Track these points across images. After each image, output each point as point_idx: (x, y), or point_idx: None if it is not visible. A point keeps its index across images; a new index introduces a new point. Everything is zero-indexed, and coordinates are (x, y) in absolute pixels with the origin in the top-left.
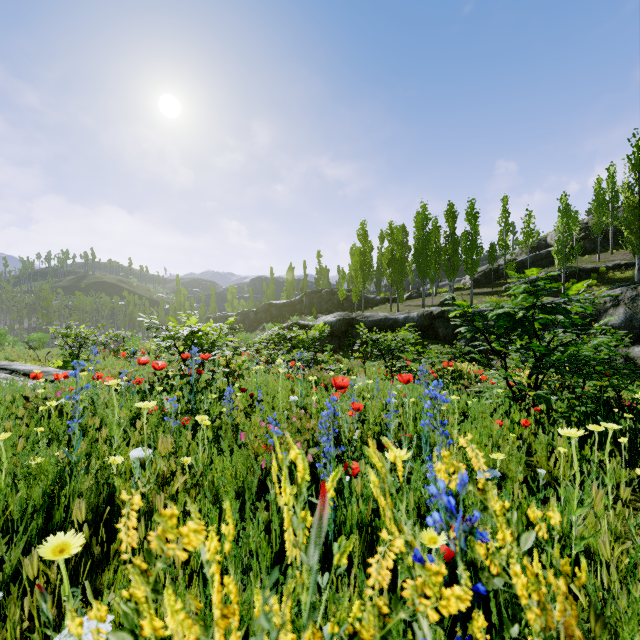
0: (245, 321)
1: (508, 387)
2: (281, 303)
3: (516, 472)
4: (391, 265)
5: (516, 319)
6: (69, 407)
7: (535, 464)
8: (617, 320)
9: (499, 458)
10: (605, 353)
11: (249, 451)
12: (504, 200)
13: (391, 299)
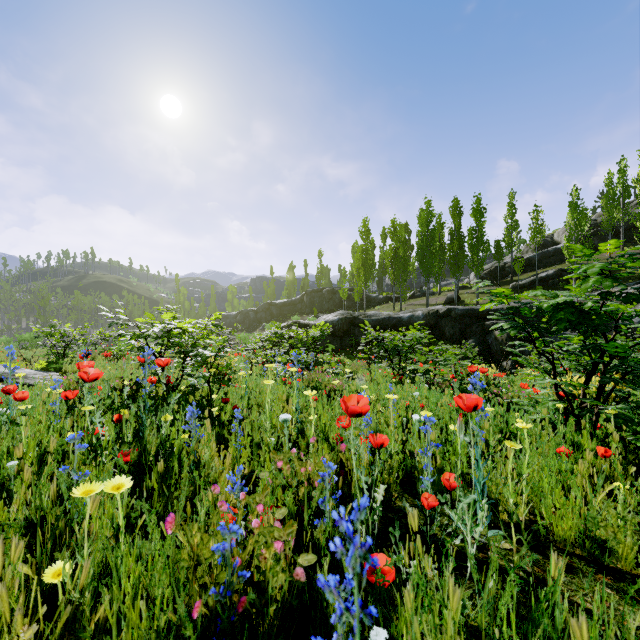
0: (245, 321)
1: (558, 398)
2: (281, 302)
3: None
4: (394, 263)
5: (582, 310)
6: None
7: None
8: (636, 319)
9: None
10: None
11: (183, 551)
12: (510, 196)
13: (394, 298)
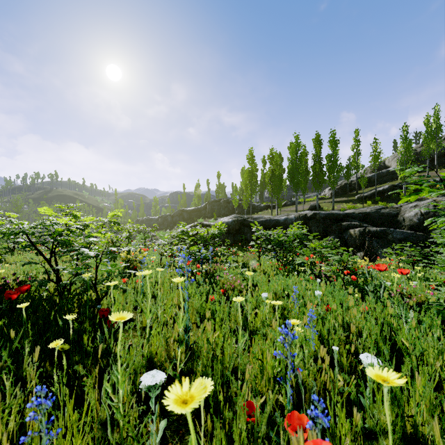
0: (164, 222)
1: None
2: (191, 209)
3: None
4: (272, 180)
5: None
6: None
7: None
8: None
9: None
10: None
11: None
12: (356, 132)
13: (272, 206)
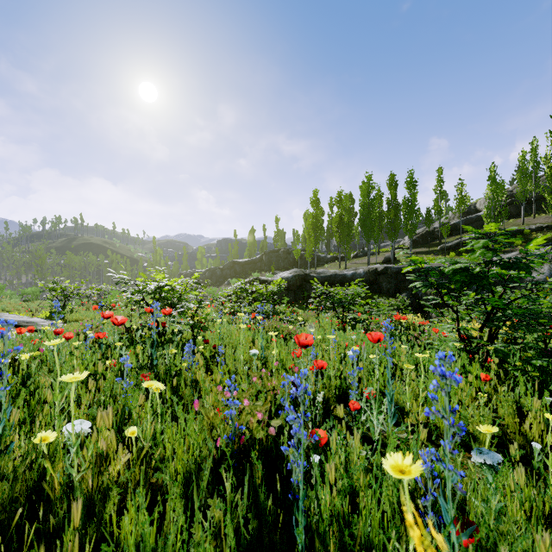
0: (212, 277)
1: (460, 339)
2: (244, 261)
3: (515, 452)
4: (340, 228)
5: (473, 274)
6: (24, 364)
7: (506, 425)
8: (542, 276)
9: (490, 432)
10: (547, 306)
11: (204, 421)
12: (439, 171)
13: (340, 257)
